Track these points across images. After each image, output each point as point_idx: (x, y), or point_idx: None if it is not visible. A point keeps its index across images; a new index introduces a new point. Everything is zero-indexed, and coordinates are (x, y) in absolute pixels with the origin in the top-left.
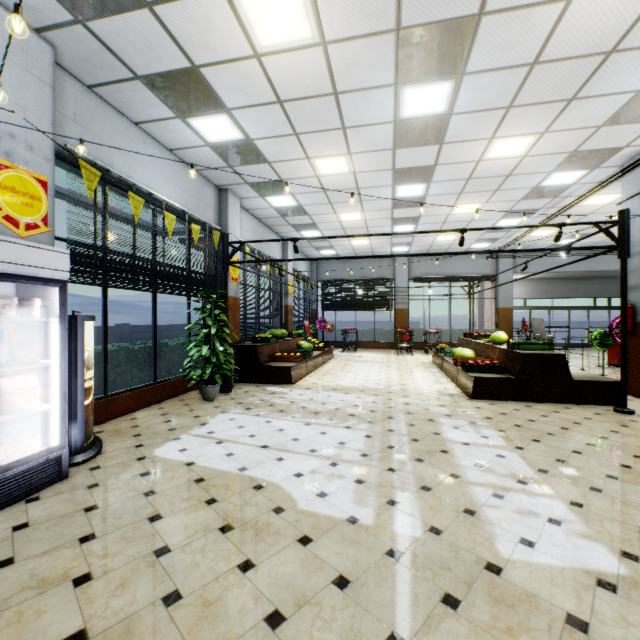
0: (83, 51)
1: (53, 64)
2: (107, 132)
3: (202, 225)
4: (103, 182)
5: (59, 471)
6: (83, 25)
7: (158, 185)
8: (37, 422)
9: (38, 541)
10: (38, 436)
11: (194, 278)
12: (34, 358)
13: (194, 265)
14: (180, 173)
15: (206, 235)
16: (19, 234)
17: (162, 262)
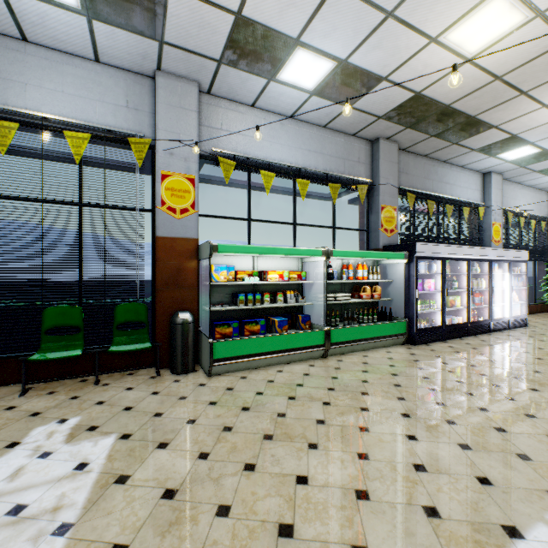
0: (514, 172)
1: (501, 181)
2: (508, 193)
3: (543, 220)
4: (504, 215)
5: (525, 323)
6: (522, 167)
7: (523, 207)
8: (519, 306)
9: (545, 333)
10: (519, 310)
11: (539, 251)
12: (520, 286)
13: (539, 243)
14: (532, 195)
15: (545, 224)
16: (496, 245)
17: (527, 245)
